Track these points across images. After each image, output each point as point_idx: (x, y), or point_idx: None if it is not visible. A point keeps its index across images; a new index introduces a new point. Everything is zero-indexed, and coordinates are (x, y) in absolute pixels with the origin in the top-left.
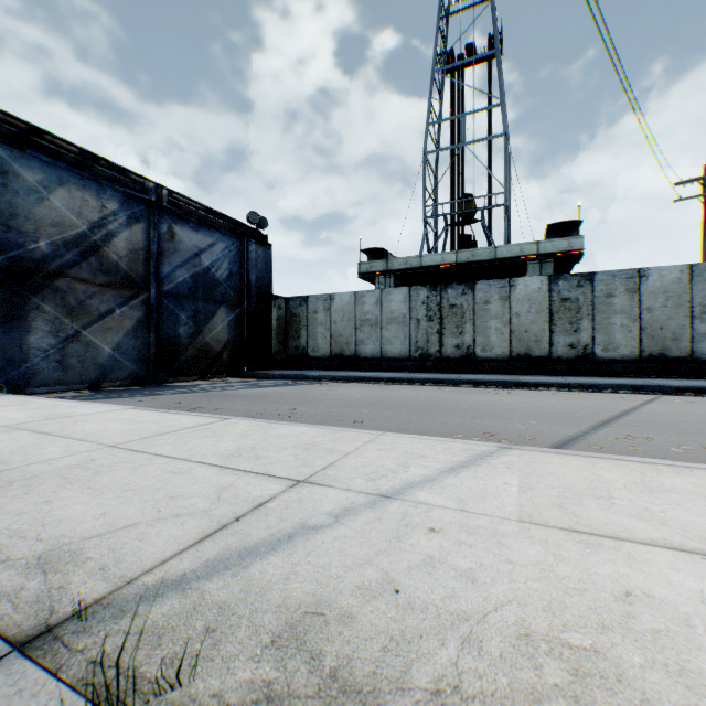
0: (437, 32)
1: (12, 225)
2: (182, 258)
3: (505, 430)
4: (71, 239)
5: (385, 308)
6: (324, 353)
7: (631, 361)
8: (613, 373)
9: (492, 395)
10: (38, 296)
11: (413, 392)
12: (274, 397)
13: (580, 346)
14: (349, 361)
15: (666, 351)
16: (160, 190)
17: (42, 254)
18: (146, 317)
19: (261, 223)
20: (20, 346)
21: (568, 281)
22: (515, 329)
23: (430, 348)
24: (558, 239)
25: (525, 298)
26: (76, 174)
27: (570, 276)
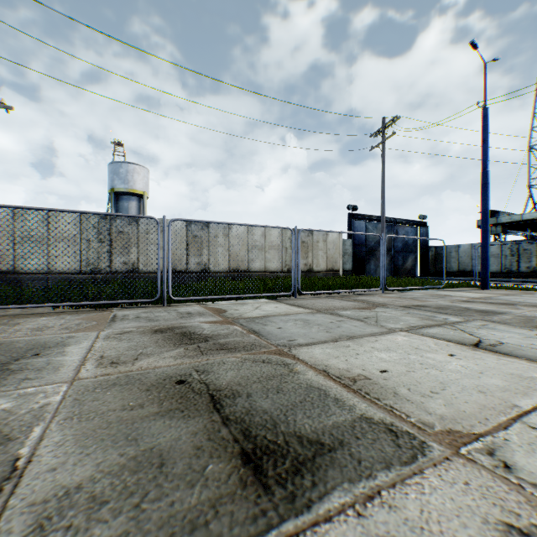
0: None
1: (368, 240)
2: (399, 239)
3: None
4: (377, 241)
5: None
6: (454, 270)
7: None
8: None
9: None
10: (372, 256)
11: None
12: None
13: None
14: (467, 273)
15: None
16: (394, 220)
17: (372, 246)
18: (390, 259)
19: (424, 217)
20: (369, 269)
21: None
22: None
23: (511, 268)
24: None
25: None
26: (377, 224)
27: None
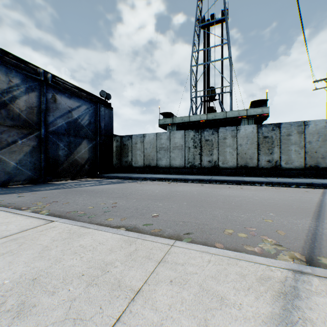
0: (197, 7)
1: None
2: (61, 113)
3: (259, 224)
4: None
5: (172, 141)
6: (140, 164)
7: (300, 169)
8: (291, 175)
9: (233, 190)
10: None
11: (188, 187)
12: (107, 192)
13: (273, 161)
14: (153, 168)
15: (318, 164)
16: (47, 74)
17: None
18: (38, 145)
19: (107, 96)
20: None
21: (267, 127)
22: (239, 152)
23: (195, 162)
24: (257, 108)
25: (245, 136)
26: None
27: (268, 125)
